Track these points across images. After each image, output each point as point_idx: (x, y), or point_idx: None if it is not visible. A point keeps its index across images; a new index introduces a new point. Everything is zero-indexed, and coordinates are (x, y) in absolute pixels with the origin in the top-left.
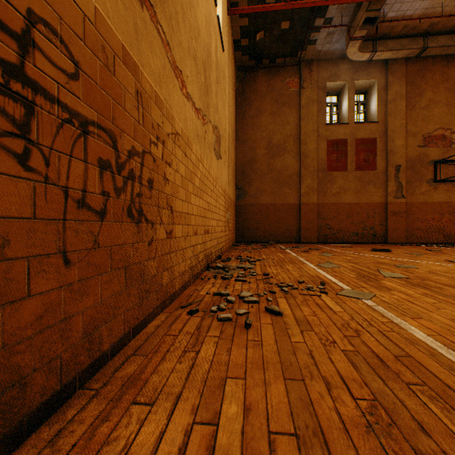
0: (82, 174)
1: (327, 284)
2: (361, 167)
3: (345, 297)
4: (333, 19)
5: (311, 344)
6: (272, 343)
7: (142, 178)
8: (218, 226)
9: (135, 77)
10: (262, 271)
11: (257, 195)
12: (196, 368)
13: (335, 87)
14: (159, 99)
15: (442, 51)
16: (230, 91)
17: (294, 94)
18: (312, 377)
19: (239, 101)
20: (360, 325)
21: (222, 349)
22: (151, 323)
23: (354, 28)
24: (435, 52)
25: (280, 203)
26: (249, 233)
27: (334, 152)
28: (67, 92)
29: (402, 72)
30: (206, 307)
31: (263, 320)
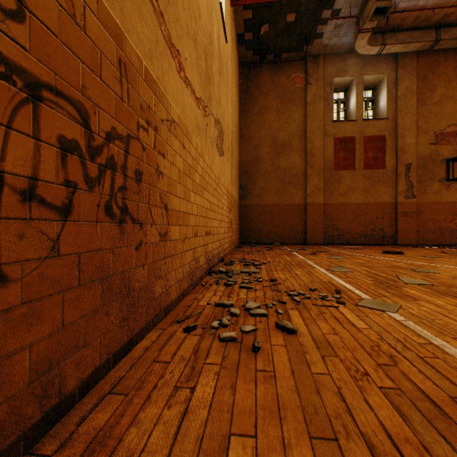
0: (29, 155)
1: (343, 292)
2: (370, 166)
3: (367, 309)
4: (341, 11)
5: (338, 377)
6: (288, 374)
7: (127, 169)
8: (221, 227)
9: (116, 43)
10: (269, 277)
11: (261, 195)
12: (189, 417)
13: (343, 82)
14: (150, 77)
15: (456, 44)
16: (234, 86)
17: (300, 90)
18: (348, 434)
19: (243, 98)
20: (393, 349)
21: (225, 384)
22: (139, 344)
23: (363, 20)
24: (448, 44)
25: (285, 203)
26: (253, 234)
27: (341, 150)
28: (2, 35)
29: (413, 67)
30: (206, 322)
31: (274, 341)
